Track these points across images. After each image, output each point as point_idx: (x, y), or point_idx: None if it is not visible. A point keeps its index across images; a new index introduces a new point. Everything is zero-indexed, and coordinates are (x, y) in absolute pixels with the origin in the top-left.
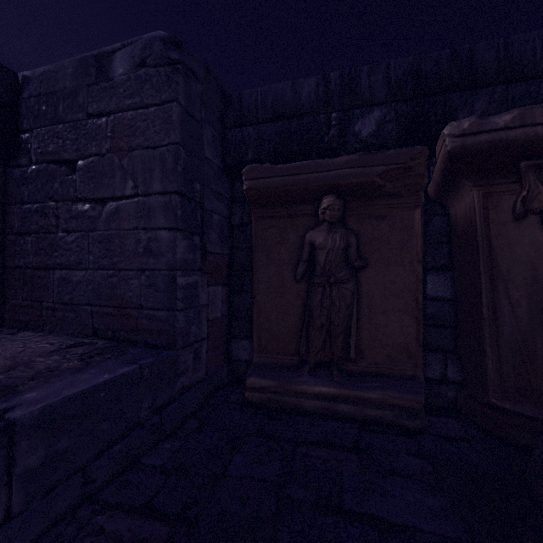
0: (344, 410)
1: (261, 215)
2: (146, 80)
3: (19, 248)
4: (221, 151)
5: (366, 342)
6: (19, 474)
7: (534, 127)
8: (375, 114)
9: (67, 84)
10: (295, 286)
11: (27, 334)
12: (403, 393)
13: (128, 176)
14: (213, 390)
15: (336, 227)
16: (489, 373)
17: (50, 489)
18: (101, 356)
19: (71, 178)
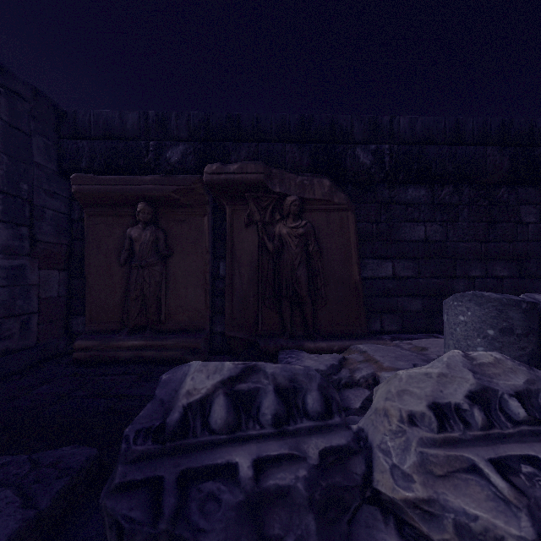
0: (149, 355)
1: (92, 213)
2: None
3: None
4: (56, 157)
5: (173, 308)
6: None
7: (247, 174)
8: (180, 148)
9: None
10: (120, 269)
11: None
12: (189, 338)
13: None
14: (47, 358)
15: (149, 226)
16: (226, 317)
17: None
18: None
19: None
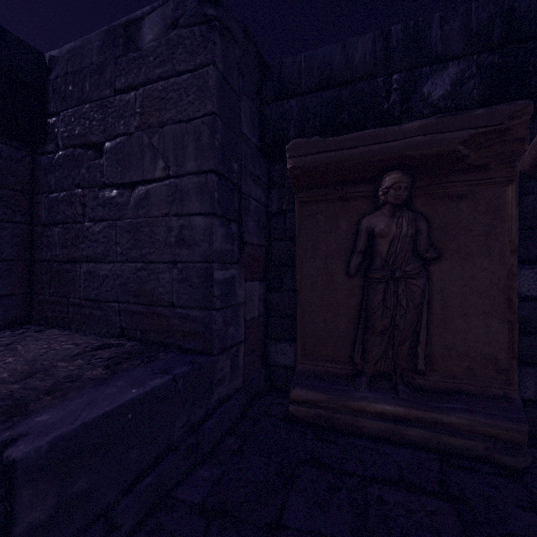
0: (416, 435)
1: (306, 199)
2: (178, 43)
3: (46, 240)
4: (258, 129)
5: (438, 351)
6: (21, 533)
7: None
8: (450, 71)
9: (94, 59)
10: (347, 282)
11: (53, 332)
12: (497, 419)
13: (158, 155)
14: (250, 400)
15: (401, 211)
16: None
17: None
18: (129, 363)
19: (98, 162)
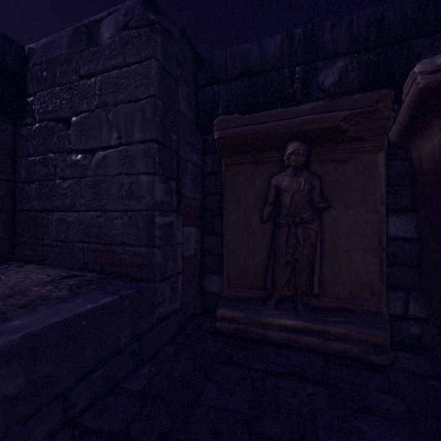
0: (310, 342)
1: (230, 162)
2: (128, 41)
3: (25, 194)
4: (194, 107)
5: (329, 278)
6: None
7: None
8: (337, 65)
9: (63, 51)
10: (261, 226)
11: (31, 267)
12: (368, 328)
13: (113, 128)
14: (187, 319)
15: (300, 171)
16: None
17: (31, 414)
18: (87, 287)
19: (66, 133)
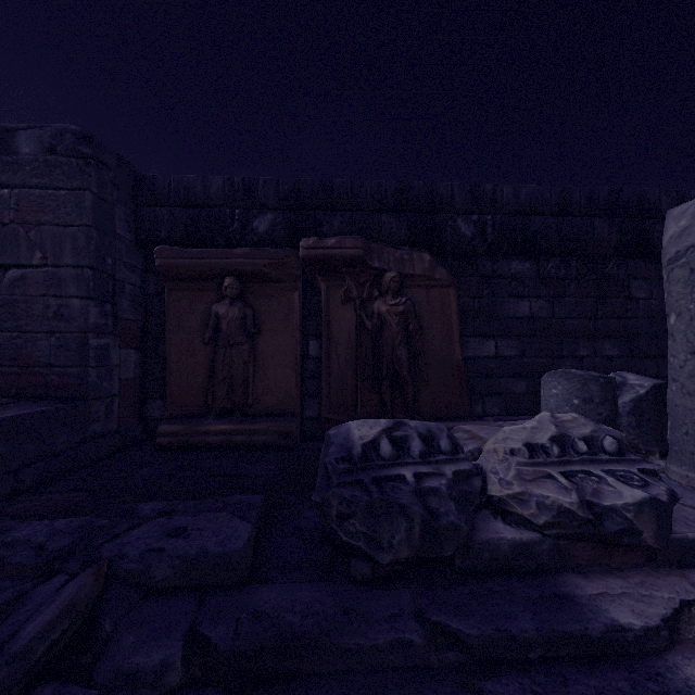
0: (240, 440)
1: (174, 287)
2: (57, 165)
3: None
4: (134, 226)
5: (261, 391)
6: None
7: (345, 250)
8: (269, 217)
9: None
10: (204, 348)
11: None
12: (281, 422)
13: (36, 247)
14: (125, 444)
15: (237, 302)
16: (323, 399)
17: None
18: (15, 404)
19: None
